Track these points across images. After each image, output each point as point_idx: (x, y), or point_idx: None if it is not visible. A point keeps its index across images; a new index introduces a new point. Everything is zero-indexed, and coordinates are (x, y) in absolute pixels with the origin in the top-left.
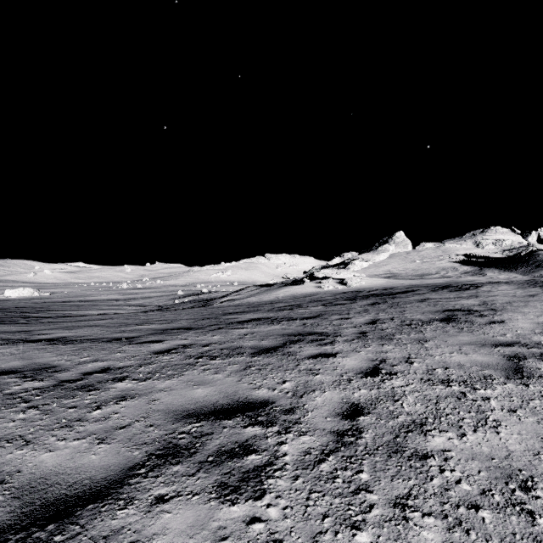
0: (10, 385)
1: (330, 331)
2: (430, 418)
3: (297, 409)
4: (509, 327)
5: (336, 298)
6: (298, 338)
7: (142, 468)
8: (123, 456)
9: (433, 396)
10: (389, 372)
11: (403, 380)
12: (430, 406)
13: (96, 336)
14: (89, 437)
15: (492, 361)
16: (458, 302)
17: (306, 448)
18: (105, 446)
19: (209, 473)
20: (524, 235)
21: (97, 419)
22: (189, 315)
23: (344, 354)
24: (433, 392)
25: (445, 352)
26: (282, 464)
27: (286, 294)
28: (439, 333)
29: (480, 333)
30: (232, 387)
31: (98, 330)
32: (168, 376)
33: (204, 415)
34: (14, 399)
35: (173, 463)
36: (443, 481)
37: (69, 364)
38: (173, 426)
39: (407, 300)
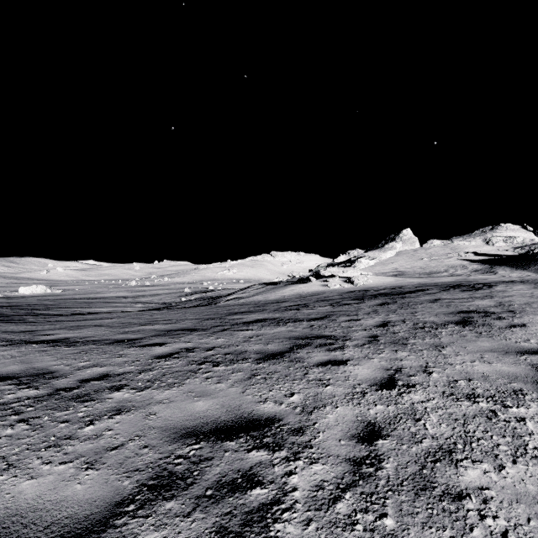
0: (4, 393)
1: (339, 334)
2: (459, 444)
3: (307, 428)
4: (532, 331)
5: (343, 297)
6: (305, 341)
7: (130, 504)
8: (111, 486)
9: (459, 415)
10: (406, 383)
11: (423, 394)
12: (457, 428)
13: (99, 337)
14: (77, 460)
15: (520, 371)
16: (472, 303)
17: (319, 481)
18: (93, 473)
19: (207, 513)
20: (536, 232)
21: (89, 437)
22: (194, 314)
23: (355, 361)
24: (458, 409)
25: (465, 360)
26: (292, 502)
27: (292, 293)
28: (456, 337)
29: (501, 339)
30: (236, 399)
31: (102, 330)
32: (168, 385)
33: (204, 434)
34: (5, 410)
35: (166, 498)
36: (485, 532)
37: (68, 369)
38: (169, 447)
39: (418, 300)
